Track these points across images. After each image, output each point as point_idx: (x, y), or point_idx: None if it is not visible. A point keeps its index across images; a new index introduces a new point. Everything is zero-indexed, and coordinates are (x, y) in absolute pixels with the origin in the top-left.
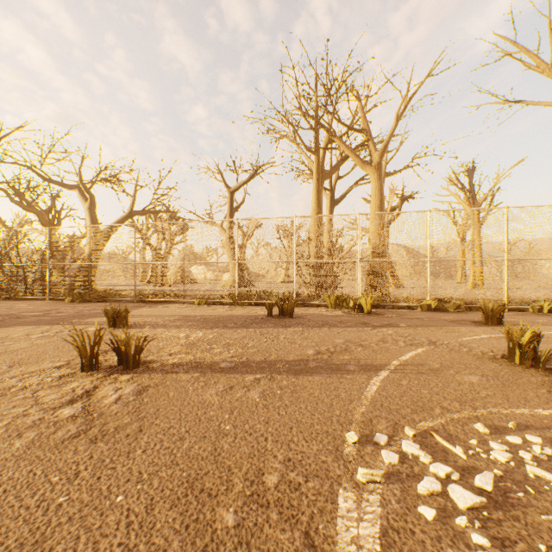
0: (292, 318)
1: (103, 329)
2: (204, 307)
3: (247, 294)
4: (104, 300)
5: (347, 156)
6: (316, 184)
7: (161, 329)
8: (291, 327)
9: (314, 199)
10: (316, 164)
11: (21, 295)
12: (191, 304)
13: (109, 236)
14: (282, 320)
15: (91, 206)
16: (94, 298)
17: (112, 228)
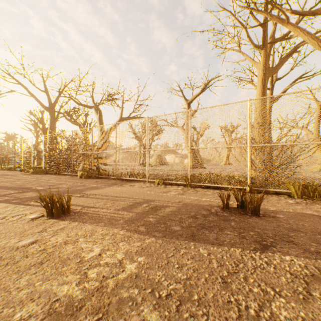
0: (259, 218)
1: (37, 219)
2: (160, 188)
3: (198, 177)
4: (100, 177)
5: (292, 51)
6: (261, 78)
7: (88, 226)
8: (272, 249)
9: (259, 94)
10: (263, 59)
11: (61, 172)
12: (152, 184)
13: (109, 135)
14: (246, 221)
15: (100, 117)
16: (94, 176)
17: (110, 129)
